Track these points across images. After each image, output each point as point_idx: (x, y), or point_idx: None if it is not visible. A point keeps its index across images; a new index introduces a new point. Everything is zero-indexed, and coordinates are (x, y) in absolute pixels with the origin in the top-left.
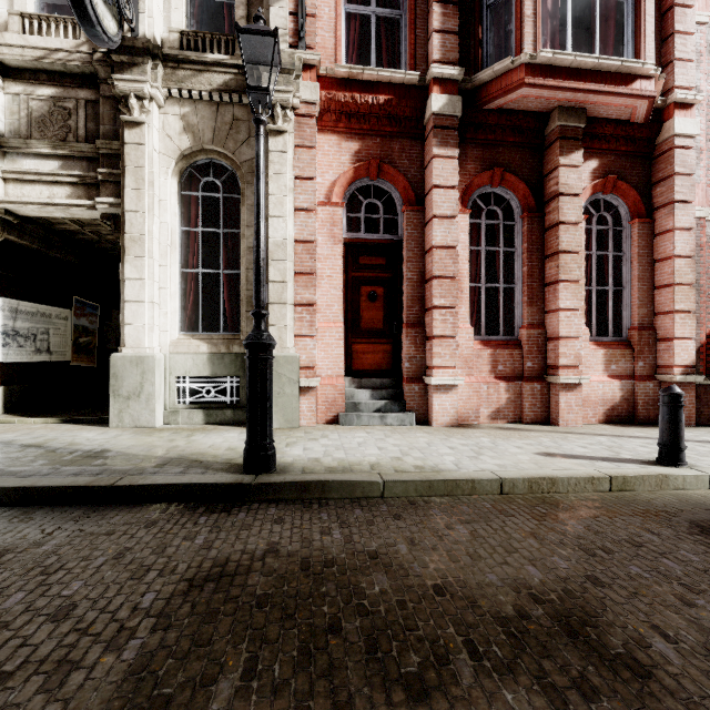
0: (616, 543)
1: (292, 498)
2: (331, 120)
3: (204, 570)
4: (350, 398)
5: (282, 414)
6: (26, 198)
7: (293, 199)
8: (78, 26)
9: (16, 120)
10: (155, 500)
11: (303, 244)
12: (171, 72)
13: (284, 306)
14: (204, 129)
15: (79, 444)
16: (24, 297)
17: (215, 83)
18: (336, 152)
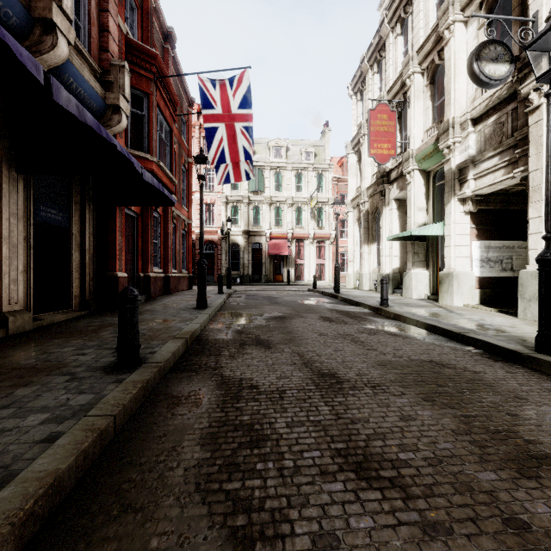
0: None
1: (550, 374)
2: None
3: (440, 362)
4: None
5: None
6: (481, 185)
7: None
8: None
9: (479, 145)
10: (474, 346)
11: None
12: None
13: None
14: None
15: (483, 320)
16: (494, 239)
17: None
18: None
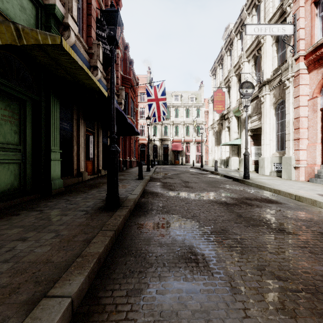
0: (246, 192)
1: (242, 182)
2: (311, 67)
3: (217, 181)
4: (319, 173)
5: (287, 175)
6: (252, 126)
7: (292, 105)
8: (258, 84)
9: (252, 110)
10: (231, 179)
11: (295, 119)
12: (269, 84)
13: (289, 141)
14: (277, 94)
15: None
16: (260, 145)
17: (278, 81)
18: (316, 76)
